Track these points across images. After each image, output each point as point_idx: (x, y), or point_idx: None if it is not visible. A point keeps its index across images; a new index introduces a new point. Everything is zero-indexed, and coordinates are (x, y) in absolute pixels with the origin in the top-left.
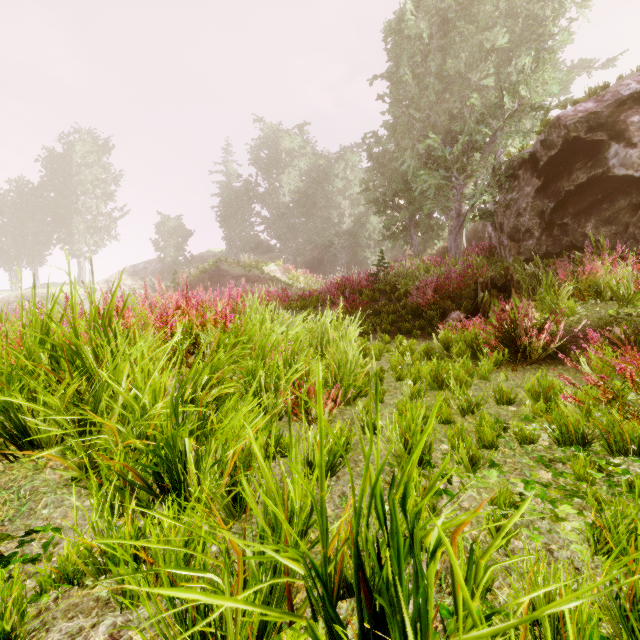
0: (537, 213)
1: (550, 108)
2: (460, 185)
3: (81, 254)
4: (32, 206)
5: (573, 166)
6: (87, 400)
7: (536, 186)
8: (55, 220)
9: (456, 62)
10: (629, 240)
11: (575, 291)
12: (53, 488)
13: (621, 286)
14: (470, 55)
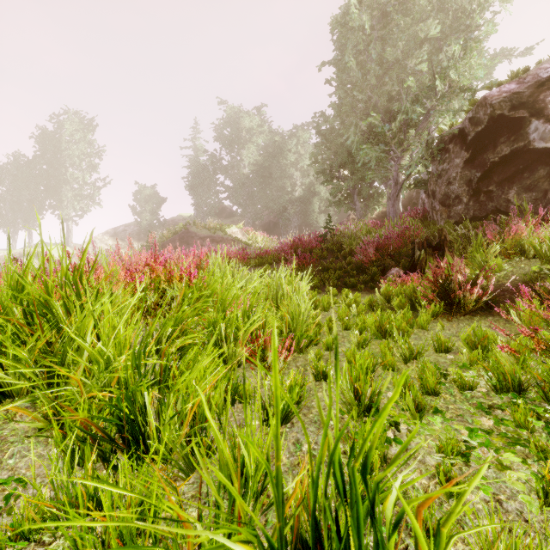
0: (465, 182)
1: (477, 89)
2: (397, 157)
3: (69, 218)
4: (27, 177)
5: (498, 140)
6: (55, 353)
7: (465, 158)
8: (47, 189)
9: (394, 50)
10: (548, 205)
11: (502, 250)
12: (21, 437)
13: (543, 245)
14: (406, 44)
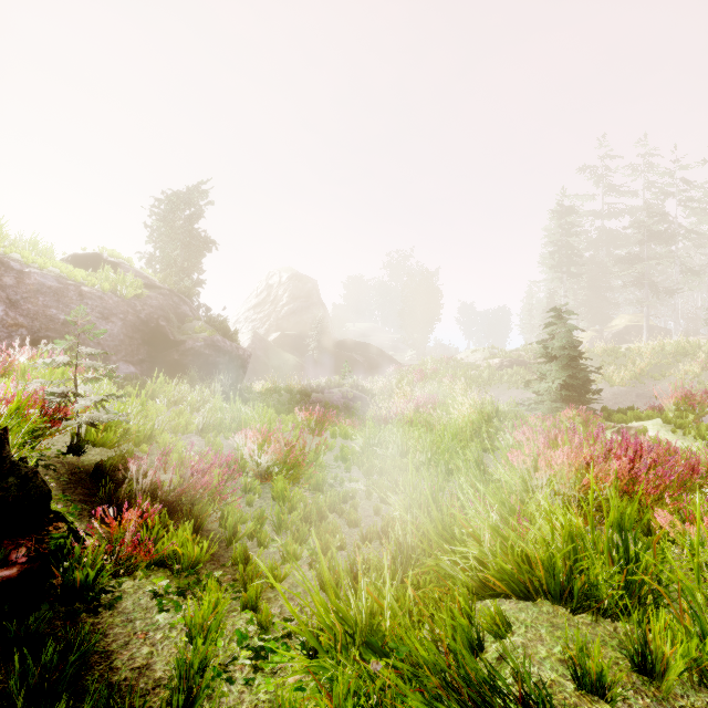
0: None
1: None
2: None
3: None
4: None
5: None
6: None
7: None
8: None
9: None
10: None
11: None
12: None
13: None
14: None
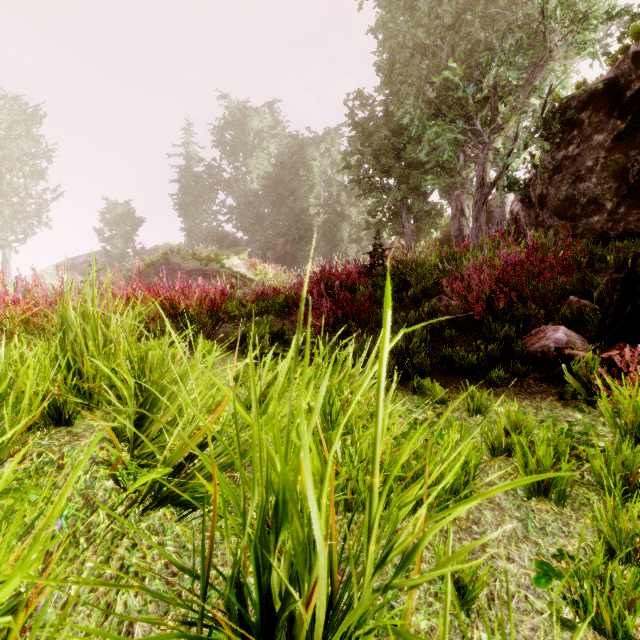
0: (614, 173)
1: (638, 12)
2: (484, 143)
3: (6, 244)
4: None
5: None
6: None
7: (616, 131)
8: None
9: None
10: None
11: None
12: None
13: None
14: None
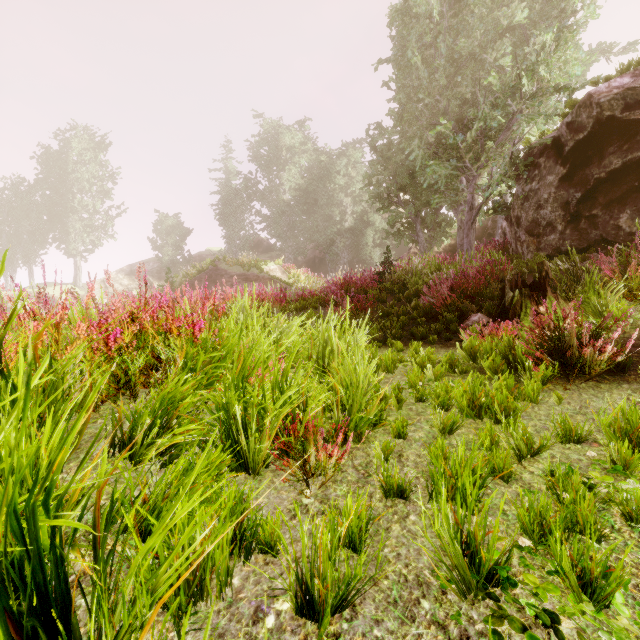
0: (561, 204)
1: (576, 88)
2: (473, 176)
3: (77, 253)
4: (27, 204)
5: (605, 150)
6: None
7: (560, 174)
8: (51, 218)
9: (470, 41)
10: None
11: (625, 290)
12: None
13: None
14: (484, 34)
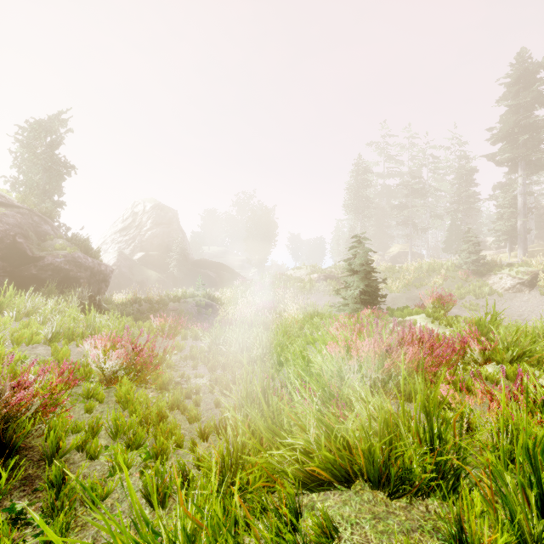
0: None
1: None
2: None
3: None
4: None
5: None
6: None
7: None
8: None
9: None
10: None
11: None
12: None
13: None
14: None
